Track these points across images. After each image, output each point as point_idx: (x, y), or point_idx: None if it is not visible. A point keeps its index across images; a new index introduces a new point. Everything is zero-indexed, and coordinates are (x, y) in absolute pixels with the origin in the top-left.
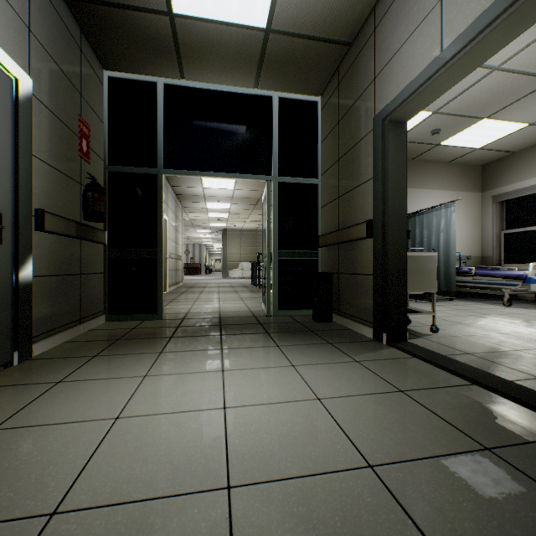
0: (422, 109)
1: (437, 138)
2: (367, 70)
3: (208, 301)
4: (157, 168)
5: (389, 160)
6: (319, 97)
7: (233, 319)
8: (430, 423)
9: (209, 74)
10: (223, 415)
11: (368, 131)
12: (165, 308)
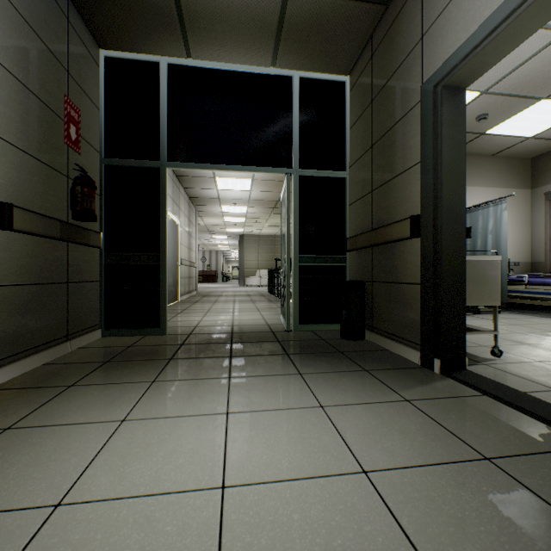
0: (491, 66)
1: (483, 125)
2: (411, 29)
3: (222, 311)
4: (160, 161)
5: (443, 137)
6: (347, 76)
7: (246, 335)
8: None
9: (219, 49)
10: (218, 505)
11: (412, 104)
12: (172, 320)
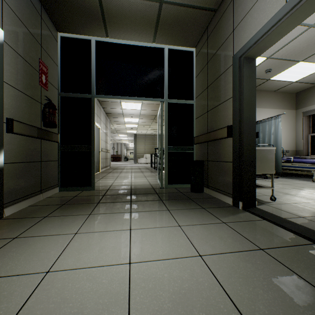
0: (268, 48)
1: (269, 75)
2: (227, 26)
3: (125, 177)
4: (91, 94)
5: (244, 84)
6: (194, 48)
7: (139, 190)
8: (292, 281)
9: (124, 33)
10: (128, 271)
11: (228, 66)
12: (97, 182)
